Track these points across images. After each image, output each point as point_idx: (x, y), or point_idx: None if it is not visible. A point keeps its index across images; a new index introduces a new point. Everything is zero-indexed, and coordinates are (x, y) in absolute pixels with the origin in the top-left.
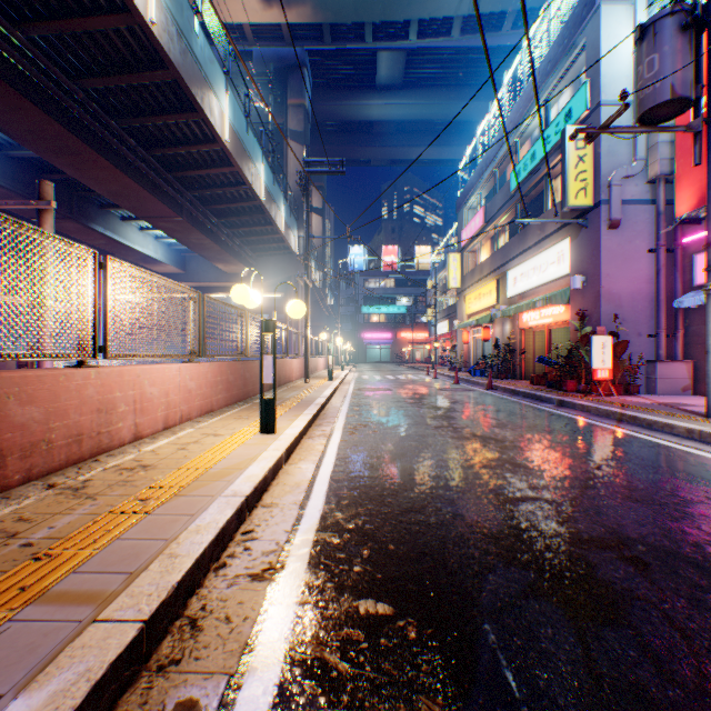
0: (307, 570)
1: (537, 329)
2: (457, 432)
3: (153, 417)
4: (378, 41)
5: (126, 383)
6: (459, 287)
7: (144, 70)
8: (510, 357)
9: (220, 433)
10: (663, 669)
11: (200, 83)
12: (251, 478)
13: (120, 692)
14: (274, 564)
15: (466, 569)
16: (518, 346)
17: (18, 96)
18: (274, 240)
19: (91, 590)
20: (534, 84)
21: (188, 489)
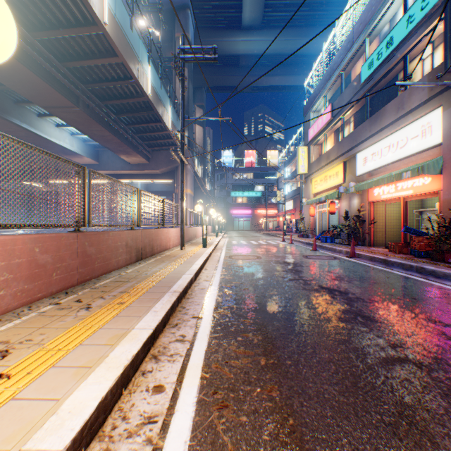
0: None
1: (390, 201)
2: None
3: None
4: None
5: None
6: (306, 172)
7: None
8: (360, 226)
9: None
10: None
11: None
12: None
13: None
14: None
15: None
16: (367, 217)
17: None
18: (164, 137)
19: None
20: None
21: None
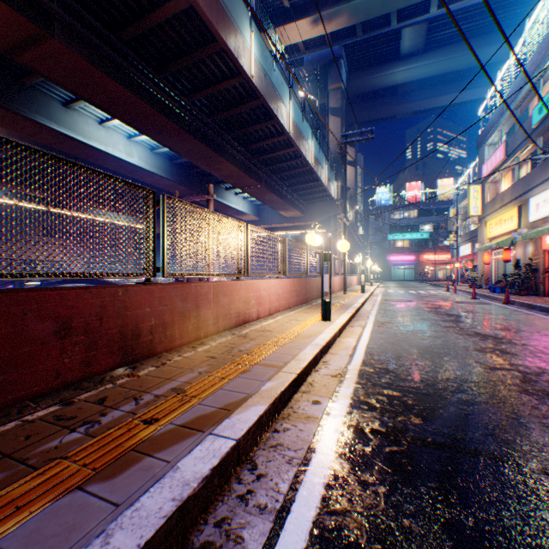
0: (356, 377)
1: None
2: (461, 331)
3: (264, 308)
4: (401, 22)
5: (254, 289)
6: (479, 214)
7: (245, 103)
8: (531, 275)
9: (298, 319)
10: (548, 432)
11: (275, 101)
12: (322, 339)
13: (293, 392)
14: (340, 373)
15: (445, 388)
16: (540, 265)
17: (186, 134)
18: (319, 191)
19: (273, 364)
20: (524, 73)
21: (293, 340)
